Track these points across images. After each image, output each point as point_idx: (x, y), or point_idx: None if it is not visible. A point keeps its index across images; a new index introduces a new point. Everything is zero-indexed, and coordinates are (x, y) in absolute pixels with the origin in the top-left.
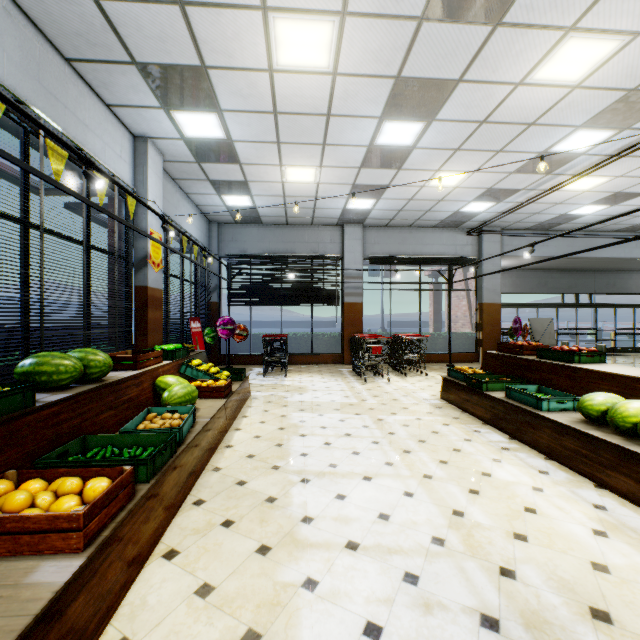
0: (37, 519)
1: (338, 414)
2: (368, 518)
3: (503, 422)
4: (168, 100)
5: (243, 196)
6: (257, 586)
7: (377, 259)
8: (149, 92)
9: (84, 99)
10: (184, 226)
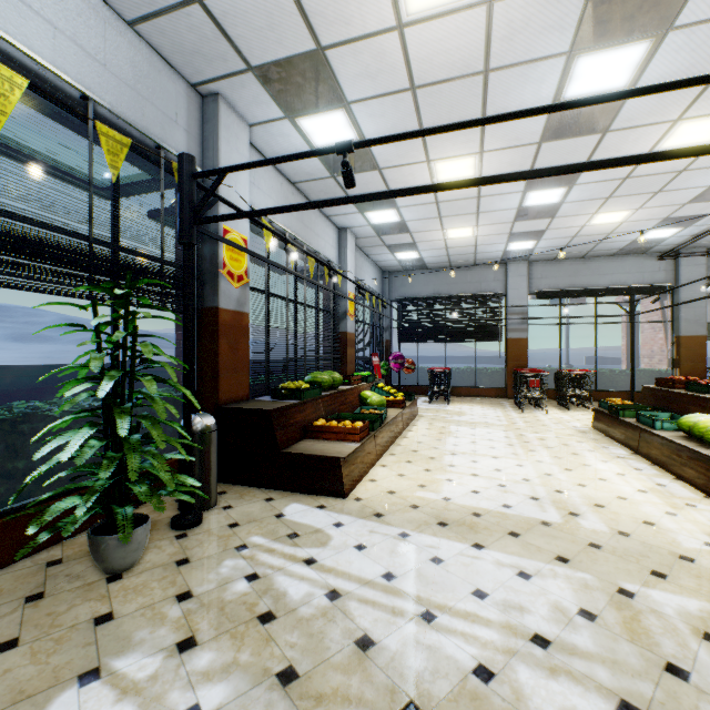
0: (344, 428)
1: (487, 429)
2: (488, 469)
3: (630, 441)
4: (364, 208)
5: (411, 252)
6: (424, 477)
7: (544, 294)
8: (353, 207)
9: (317, 220)
10: (365, 281)
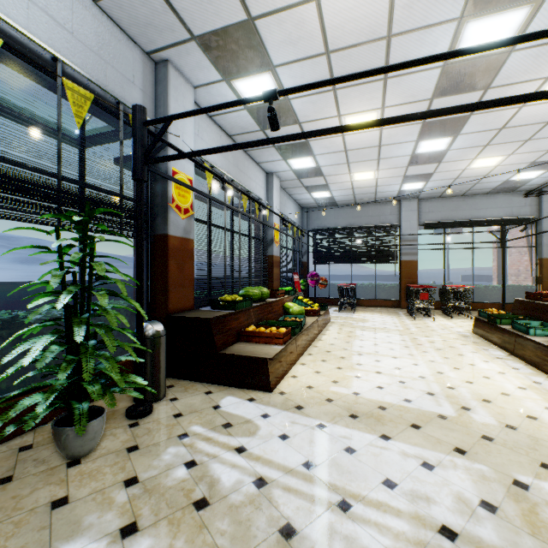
0: (270, 334)
1: (386, 333)
2: (389, 367)
3: (507, 345)
4: (287, 156)
5: (324, 192)
6: (337, 374)
7: (431, 225)
8: (278, 155)
9: (249, 166)
10: (288, 215)
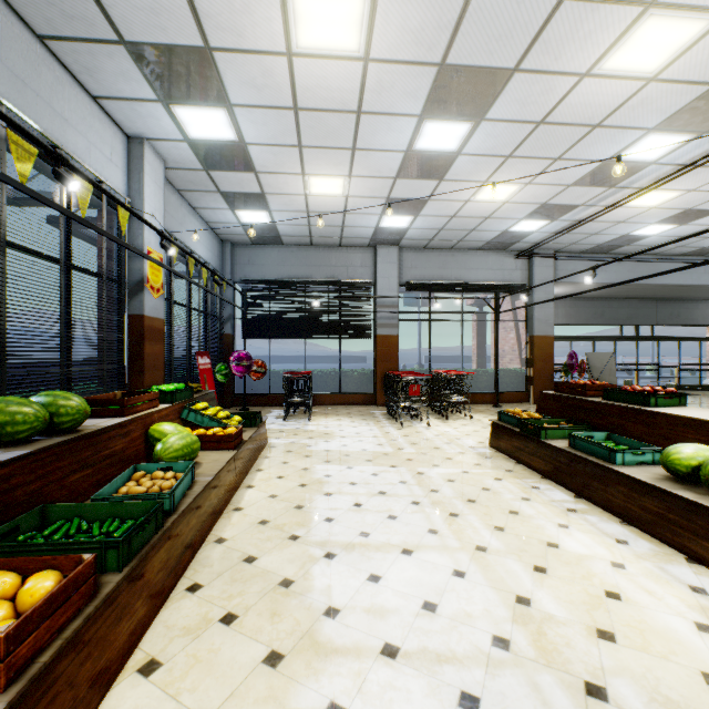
0: None
1: (370, 466)
2: (409, 609)
3: (567, 477)
4: (166, 91)
5: (260, 211)
6: None
7: (414, 285)
8: (143, 81)
9: (62, 87)
10: (191, 246)
